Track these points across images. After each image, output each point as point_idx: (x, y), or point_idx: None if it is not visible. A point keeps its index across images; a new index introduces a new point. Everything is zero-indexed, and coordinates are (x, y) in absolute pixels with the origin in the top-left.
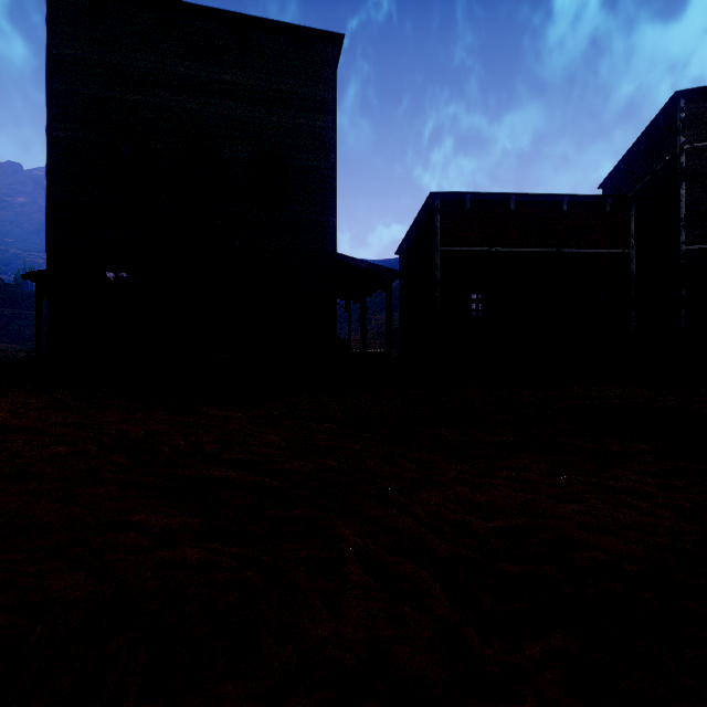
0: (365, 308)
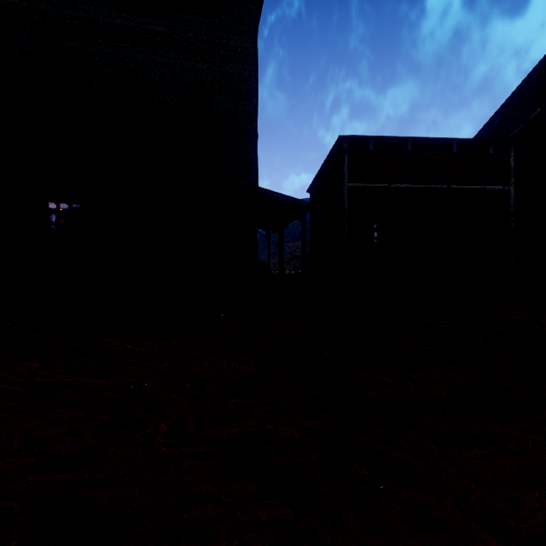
0: (282, 236)
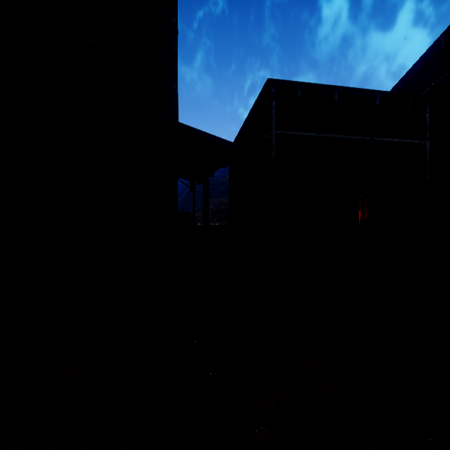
0: (207, 185)
